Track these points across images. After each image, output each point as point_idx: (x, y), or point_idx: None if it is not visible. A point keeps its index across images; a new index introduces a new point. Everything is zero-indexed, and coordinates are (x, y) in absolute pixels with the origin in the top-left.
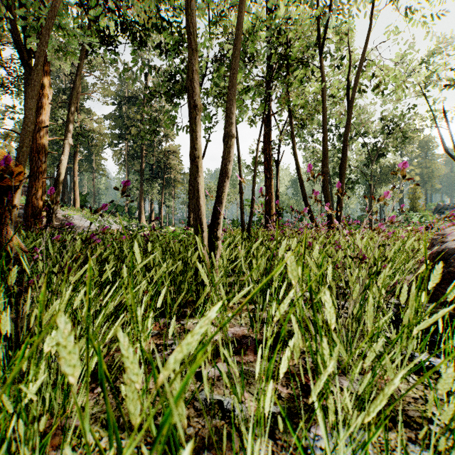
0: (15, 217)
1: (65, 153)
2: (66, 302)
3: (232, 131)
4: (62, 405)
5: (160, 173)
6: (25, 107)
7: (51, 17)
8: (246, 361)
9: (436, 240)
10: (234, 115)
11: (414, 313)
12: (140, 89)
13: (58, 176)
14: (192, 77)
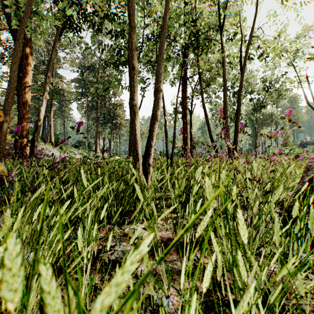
0: (3, 149)
1: (42, 104)
2: (18, 221)
3: (160, 87)
4: (21, 302)
5: (110, 119)
6: (10, 70)
7: (29, 5)
8: (171, 260)
9: (309, 166)
10: (161, 75)
11: (304, 224)
12: (96, 61)
13: (38, 121)
14: (130, 46)
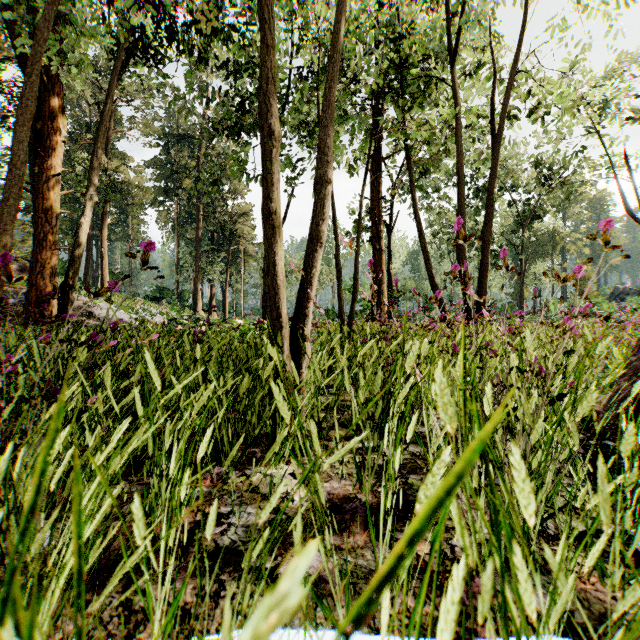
0: None
1: (85, 213)
2: None
3: (327, 174)
4: None
5: (224, 244)
6: (14, 139)
7: (53, 3)
8: (351, 546)
9: None
10: (329, 149)
11: None
12: (195, 125)
13: (76, 247)
14: (264, 87)
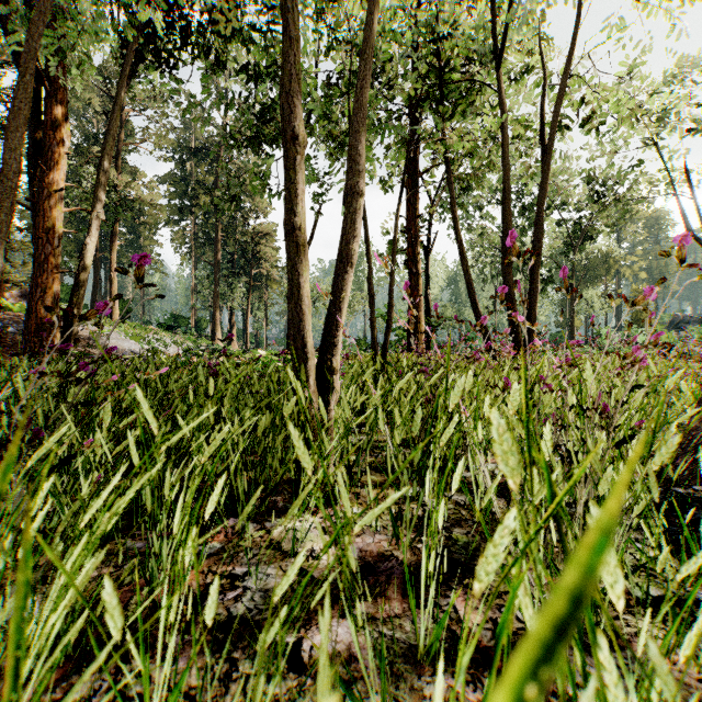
0: None
1: (91, 232)
2: None
3: (359, 185)
4: None
5: (245, 267)
6: (5, 146)
7: None
8: (387, 615)
9: None
10: (361, 157)
11: None
12: (214, 137)
13: (80, 270)
14: (287, 85)
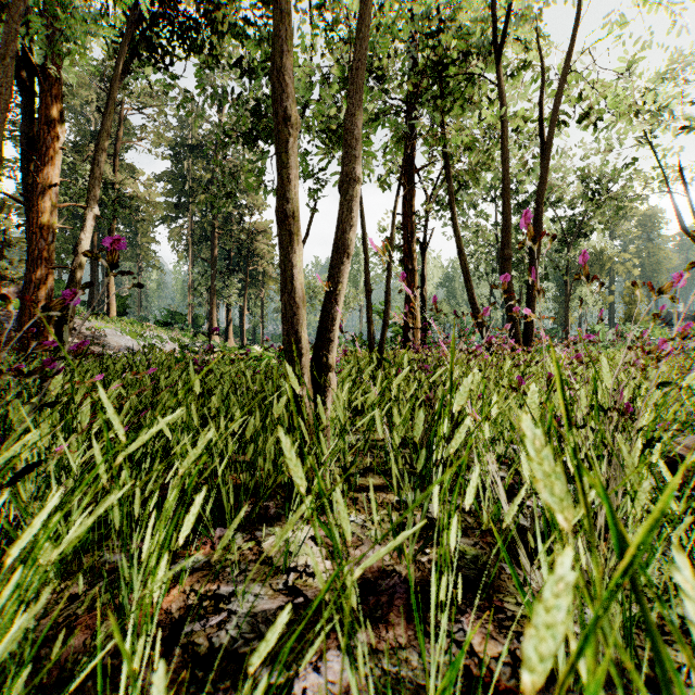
0: None
1: (85, 228)
2: None
3: (356, 172)
4: None
5: (241, 264)
6: None
7: None
8: (390, 645)
9: None
10: (359, 143)
11: None
12: (210, 134)
13: (75, 266)
14: (280, 63)
